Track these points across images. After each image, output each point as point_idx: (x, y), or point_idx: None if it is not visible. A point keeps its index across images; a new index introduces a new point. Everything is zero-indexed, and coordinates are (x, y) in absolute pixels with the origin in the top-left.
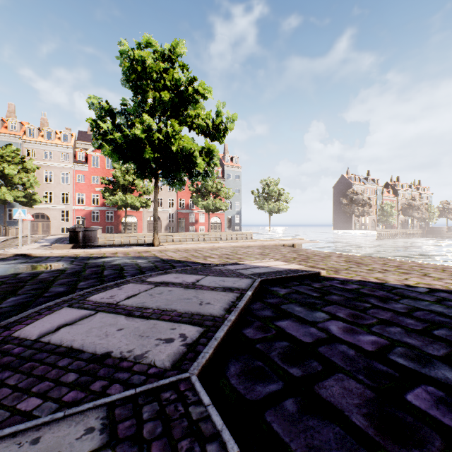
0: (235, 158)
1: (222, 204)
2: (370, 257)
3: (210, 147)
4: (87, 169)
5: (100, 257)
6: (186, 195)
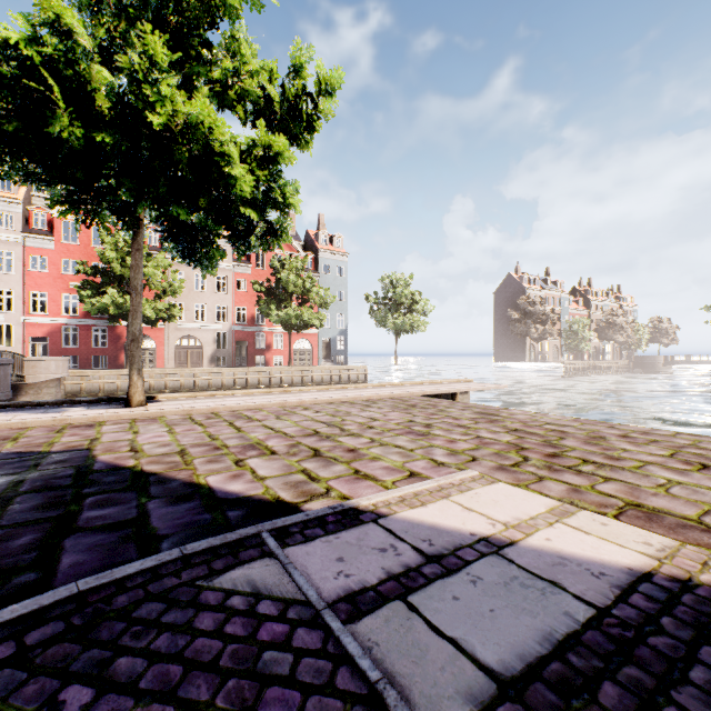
0: (337, 238)
1: (314, 316)
2: None
3: (272, 142)
4: (53, 246)
5: None
6: (250, 301)
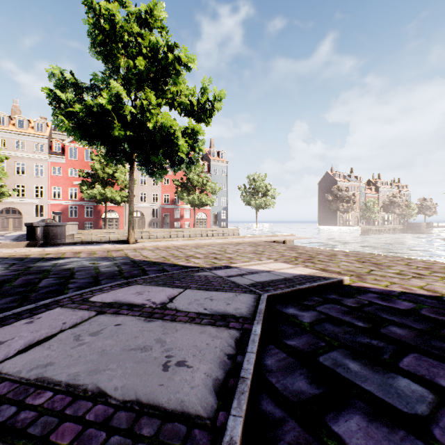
0: (221, 153)
1: (208, 199)
2: (382, 255)
3: (195, 128)
4: (64, 161)
5: (55, 258)
6: (171, 190)
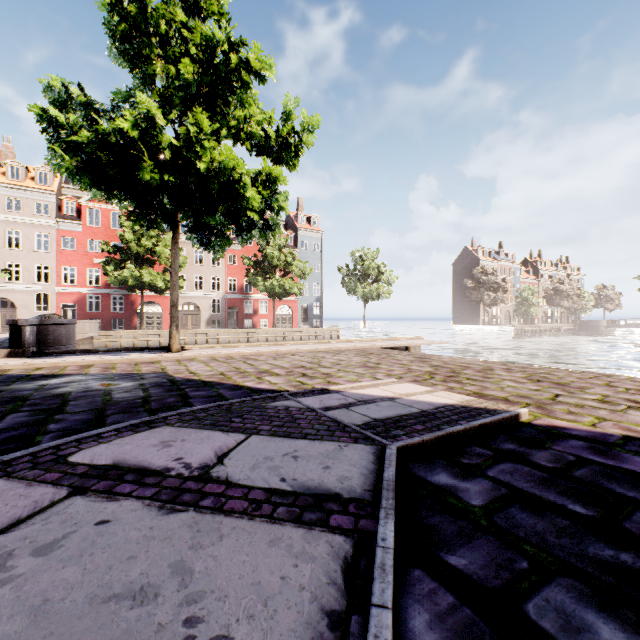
0: (314, 218)
1: (295, 285)
2: (563, 370)
3: (272, 172)
4: (81, 229)
5: (47, 375)
6: (240, 273)
